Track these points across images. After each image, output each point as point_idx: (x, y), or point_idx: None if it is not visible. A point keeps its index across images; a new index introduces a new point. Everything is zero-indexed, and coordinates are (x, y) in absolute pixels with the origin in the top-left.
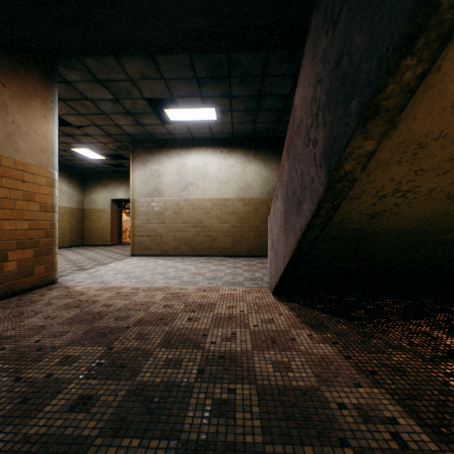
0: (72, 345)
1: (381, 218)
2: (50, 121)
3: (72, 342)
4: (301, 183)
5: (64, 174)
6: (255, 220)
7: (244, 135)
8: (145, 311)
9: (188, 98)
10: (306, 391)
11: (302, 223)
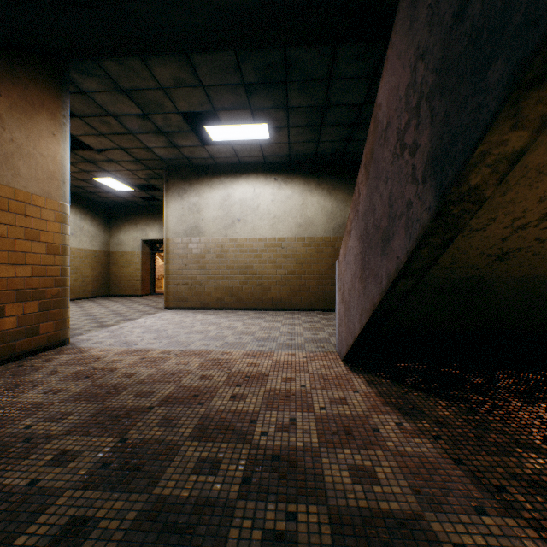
0: (73, 433)
1: (512, 260)
2: (61, 140)
3: (74, 429)
4: (390, 211)
5: (85, 209)
6: (317, 265)
7: (304, 158)
8: (175, 384)
9: (233, 111)
10: (403, 519)
11: (391, 268)
